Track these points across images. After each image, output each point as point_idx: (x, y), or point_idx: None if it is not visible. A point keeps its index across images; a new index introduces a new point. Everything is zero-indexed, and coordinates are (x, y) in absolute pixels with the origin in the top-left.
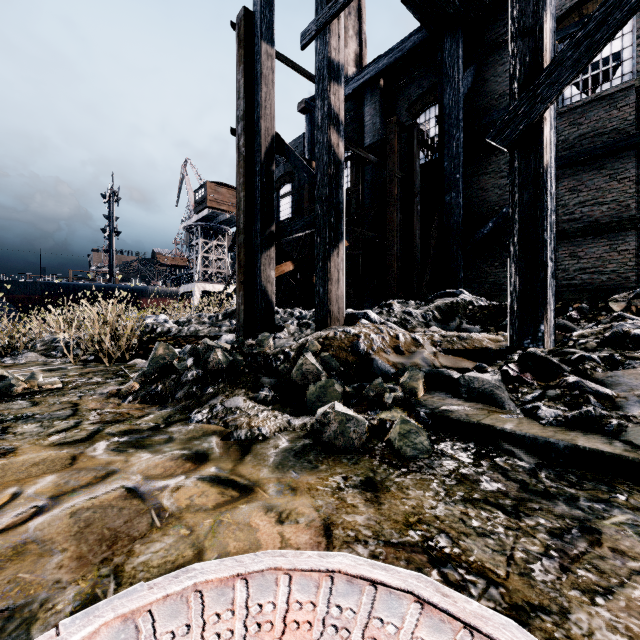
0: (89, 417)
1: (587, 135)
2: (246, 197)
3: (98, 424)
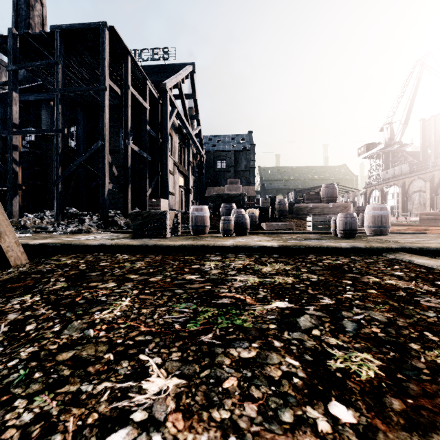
0: None
1: None
2: None
3: None
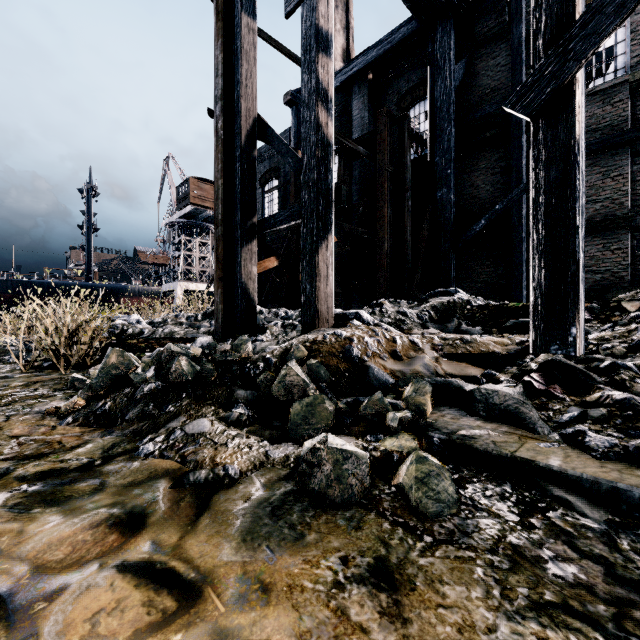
0: (4, 449)
1: None
2: (225, 185)
3: (10, 461)
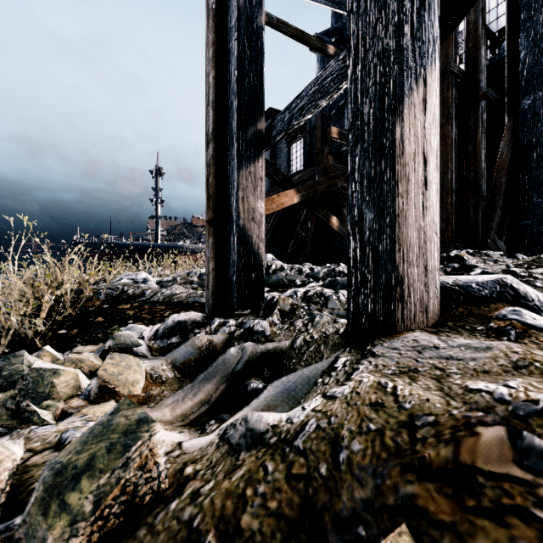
0: None
1: None
2: (217, 79)
3: None
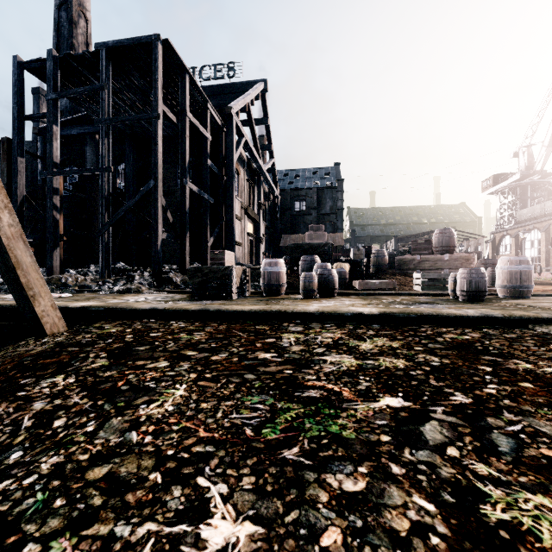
0: None
1: None
2: None
3: None
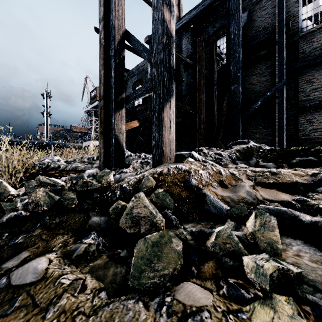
0: None
1: (318, 48)
2: (105, 74)
3: None
